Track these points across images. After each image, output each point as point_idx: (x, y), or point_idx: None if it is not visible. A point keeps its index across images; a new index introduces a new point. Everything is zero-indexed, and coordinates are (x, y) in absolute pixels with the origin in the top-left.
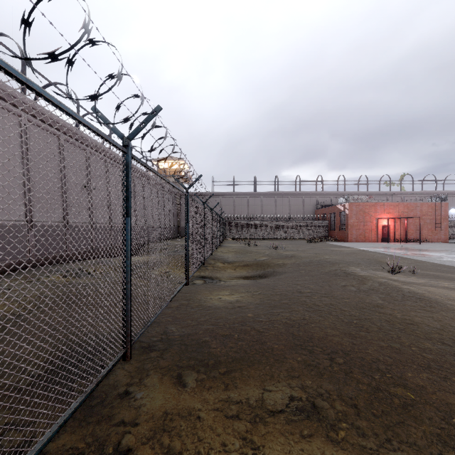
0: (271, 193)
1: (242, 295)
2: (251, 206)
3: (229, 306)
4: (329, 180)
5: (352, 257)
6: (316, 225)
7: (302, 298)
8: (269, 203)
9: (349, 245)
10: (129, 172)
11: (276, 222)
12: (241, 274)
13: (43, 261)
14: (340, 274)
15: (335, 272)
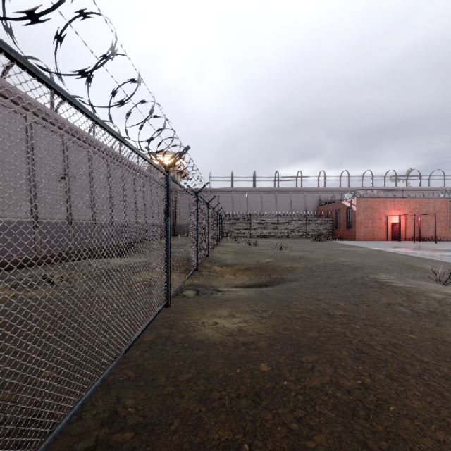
0: (271, 189)
1: (247, 317)
2: (250, 203)
3: (229, 340)
4: (332, 176)
5: (372, 259)
6: (319, 222)
7: (337, 329)
8: (269, 200)
9: (359, 244)
10: None
11: (277, 219)
12: (242, 281)
13: (0, 265)
14: (371, 284)
15: (363, 281)
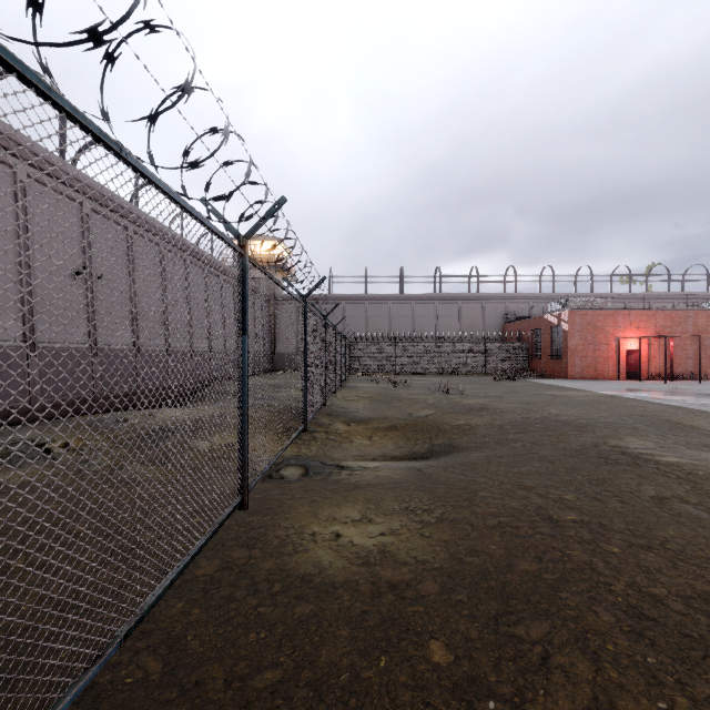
0: (428, 297)
1: (395, 524)
2: (395, 318)
3: (363, 576)
4: (527, 275)
5: (605, 410)
6: (507, 349)
7: (575, 554)
8: (425, 313)
9: (575, 386)
10: None
11: (438, 344)
12: (384, 448)
13: None
14: (615, 458)
15: (600, 452)
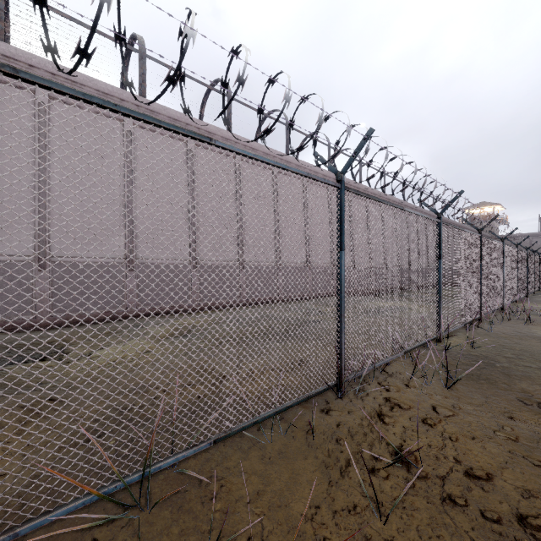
0: None
1: None
2: None
3: None
4: None
5: None
6: None
7: None
8: None
9: None
10: (534, 258)
11: None
12: None
13: None
14: None
15: None
